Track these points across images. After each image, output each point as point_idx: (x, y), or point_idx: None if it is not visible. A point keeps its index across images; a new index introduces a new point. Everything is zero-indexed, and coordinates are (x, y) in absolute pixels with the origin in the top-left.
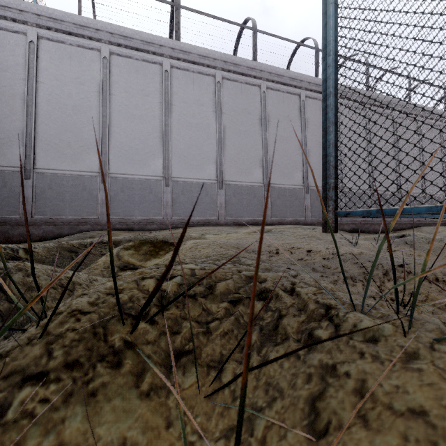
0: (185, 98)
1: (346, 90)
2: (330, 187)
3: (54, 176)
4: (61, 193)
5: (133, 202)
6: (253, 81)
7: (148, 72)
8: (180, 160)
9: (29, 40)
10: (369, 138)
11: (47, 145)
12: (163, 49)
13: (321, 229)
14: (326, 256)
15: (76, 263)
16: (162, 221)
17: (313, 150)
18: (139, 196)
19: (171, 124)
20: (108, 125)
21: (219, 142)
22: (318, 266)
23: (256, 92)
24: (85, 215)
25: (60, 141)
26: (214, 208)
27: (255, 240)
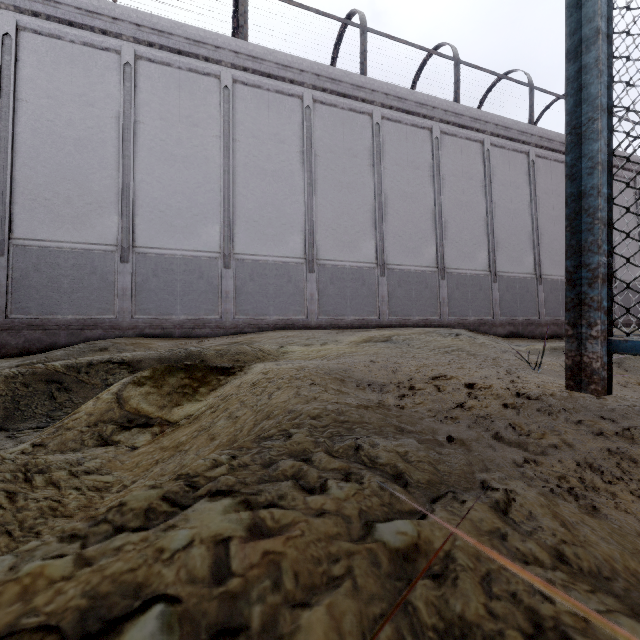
0: (255, 131)
1: (501, 123)
2: (596, 275)
3: (44, 251)
4: (55, 278)
5: (173, 292)
6: (360, 106)
7: (197, 89)
8: (248, 227)
9: (3, 32)
10: (534, 196)
11: (32, 201)
12: (221, 52)
13: (468, 335)
14: (508, 401)
15: (57, 402)
16: (219, 323)
17: (451, 214)
18: (183, 283)
19: (234, 170)
20: (132, 170)
21: (308, 199)
22: (504, 428)
23: (365, 123)
24: (94, 314)
25: (54, 195)
26: (300, 302)
27: (369, 359)
